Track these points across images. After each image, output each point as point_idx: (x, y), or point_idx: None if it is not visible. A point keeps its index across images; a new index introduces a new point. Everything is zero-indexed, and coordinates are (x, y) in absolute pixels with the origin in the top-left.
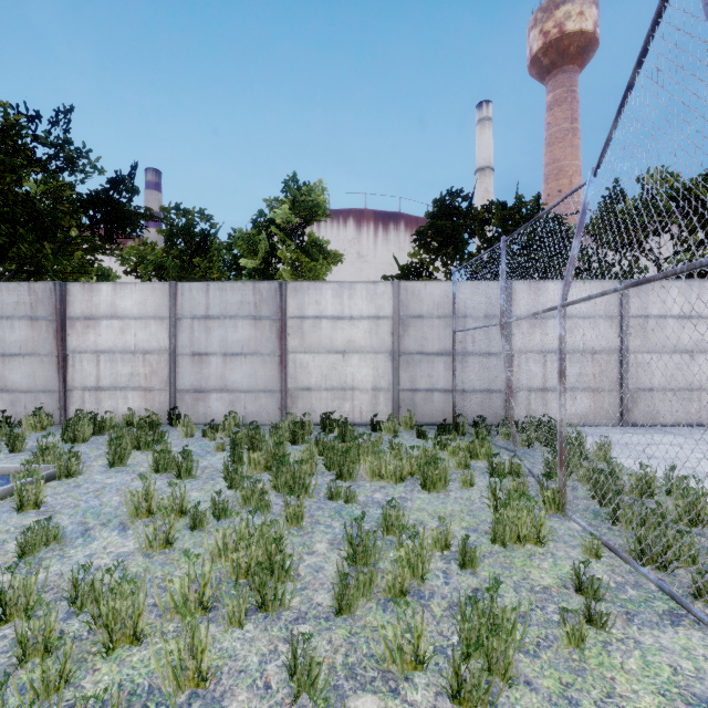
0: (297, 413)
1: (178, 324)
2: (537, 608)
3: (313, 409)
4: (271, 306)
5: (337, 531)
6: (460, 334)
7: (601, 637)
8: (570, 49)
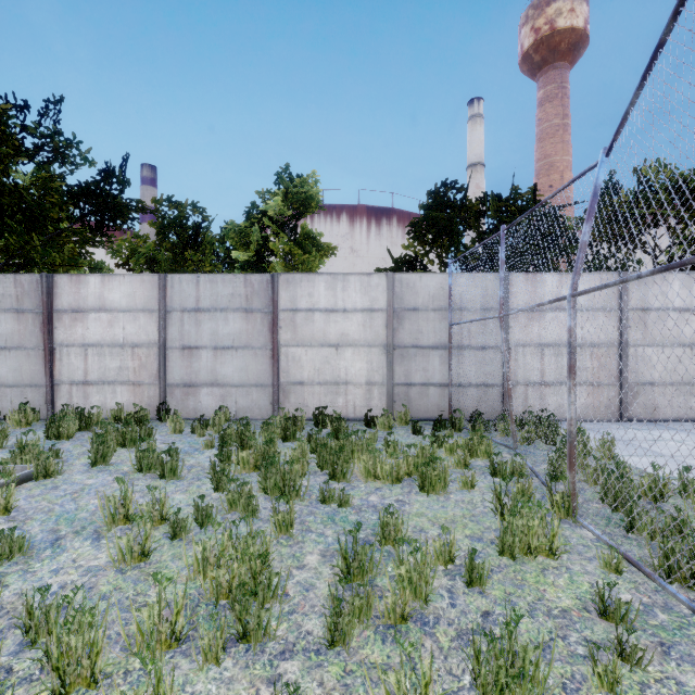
0: (289, 407)
1: (168, 317)
2: (557, 638)
3: (306, 404)
4: (263, 299)
5: (330, 540)
6: (456, 327)
7: (636, 677)
8: (561, 45)
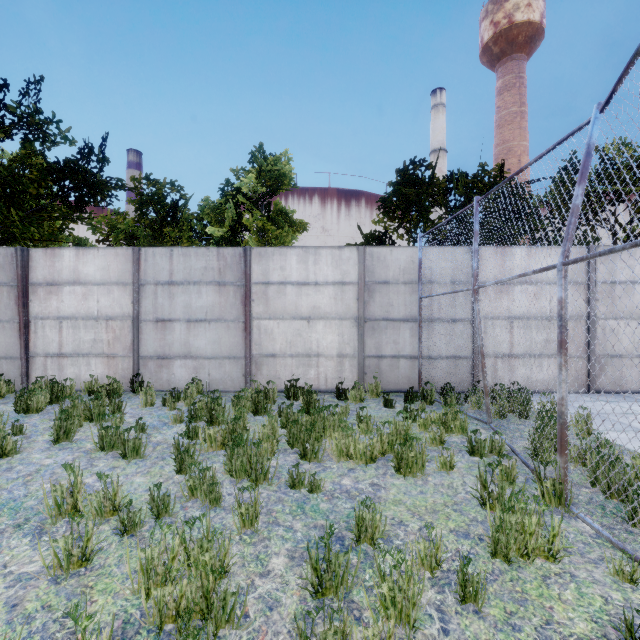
0: (261, 379)
1: (141, 290)
2: None
3: (278, 376)
4: (235, 272)
5: (299, 536)
6: (426, 300)
7: None
8: (518, 38)
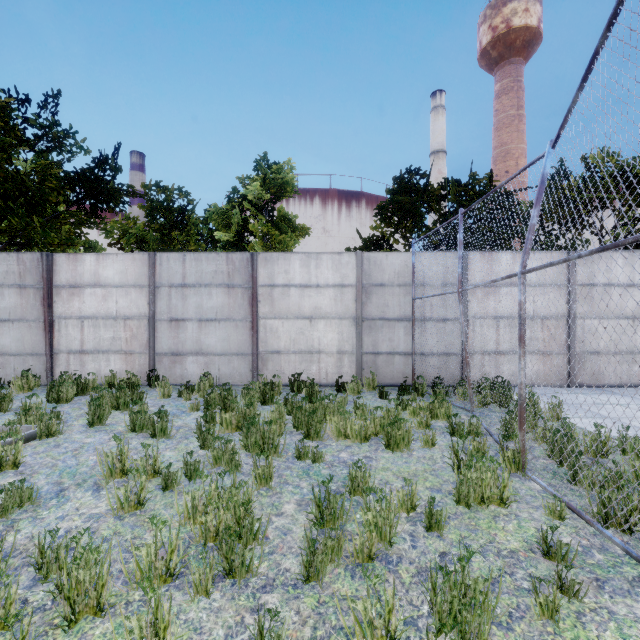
0: (267, 374)
1: (157, 292)
2: (505, 575)
3: (282, 371)
4: (243, 275)
5: (305, 491)
6: (419, 301)
7: (573, 607)
8: (516, 42)
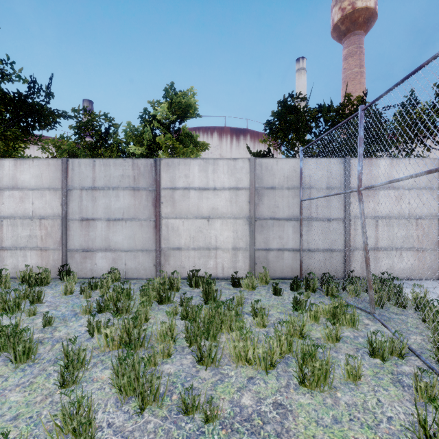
0: (169, 269)
1: (69, 194)
2: None
3: (183, 266)
4: (147, 179)
5: None
6: (306, 203)
7: None
8: (359, 19)
